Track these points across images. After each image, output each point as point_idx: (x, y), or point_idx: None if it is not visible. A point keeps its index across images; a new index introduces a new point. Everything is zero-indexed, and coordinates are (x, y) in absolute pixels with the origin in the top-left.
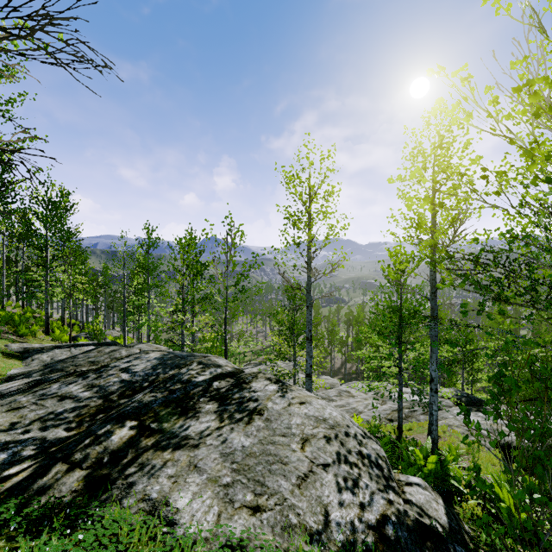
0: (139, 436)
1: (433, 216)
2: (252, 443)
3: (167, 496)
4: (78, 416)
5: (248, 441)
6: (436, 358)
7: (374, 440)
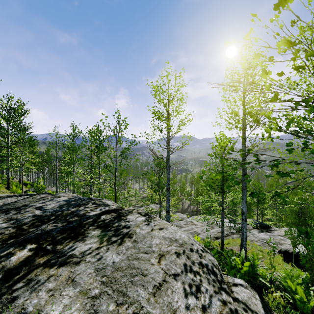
0: (34, 256)
1: (244, 112)
2: (121, 260)
3: (36, 312)
4: None
5: (118, 258)
6: (246, 200)
7: (210, 253)
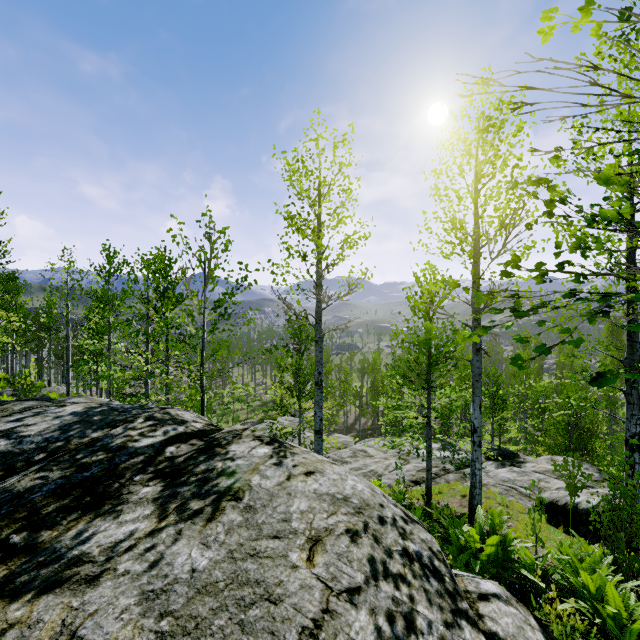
0: None
1: (476, 221)
2: (212, 561)
3: None
4: None
5: (206, 556)
6: (480, 402)
7: (419, 523)
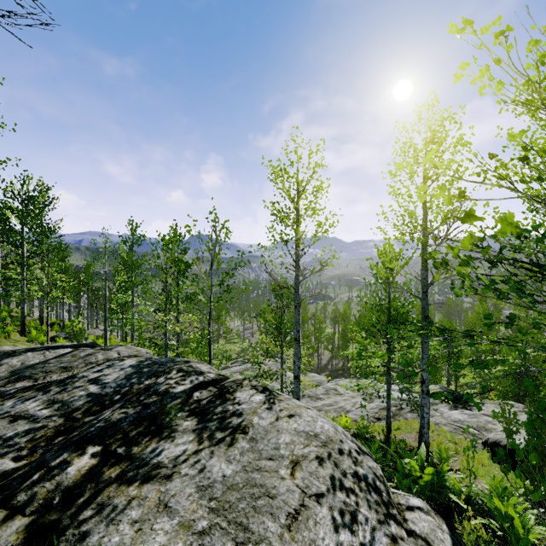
0: (101, 466)
1: (424, 213)
2: (234, 471)
3: None
4: (32, 440)
5: (230, 468)
6: (428, 359)
7: (369, 454)
